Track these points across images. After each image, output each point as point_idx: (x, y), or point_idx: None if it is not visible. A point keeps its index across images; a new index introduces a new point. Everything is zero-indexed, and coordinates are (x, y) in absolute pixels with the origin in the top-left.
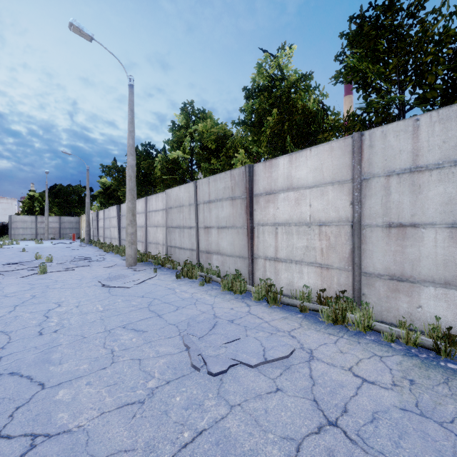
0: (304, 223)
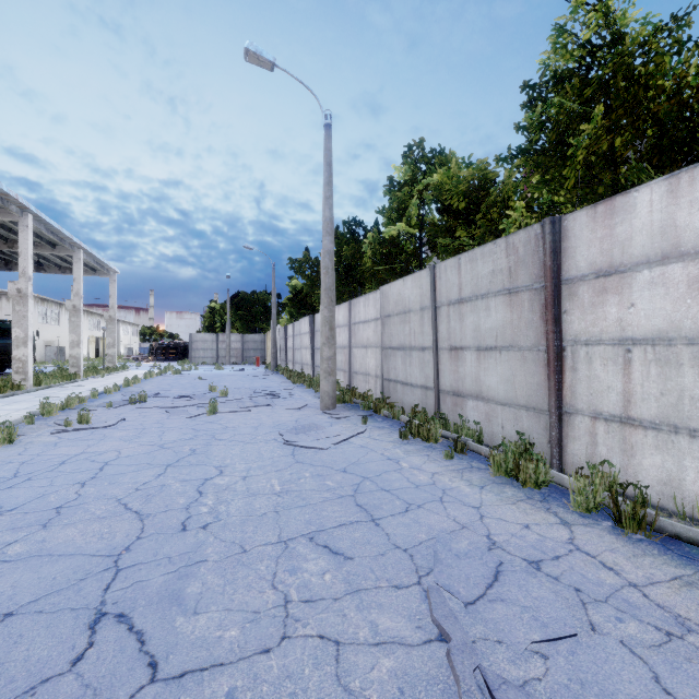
0: None
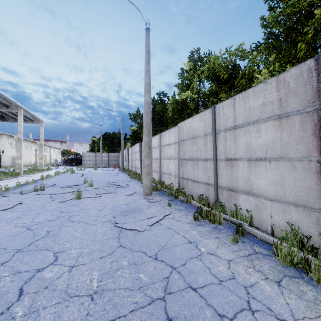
0: None
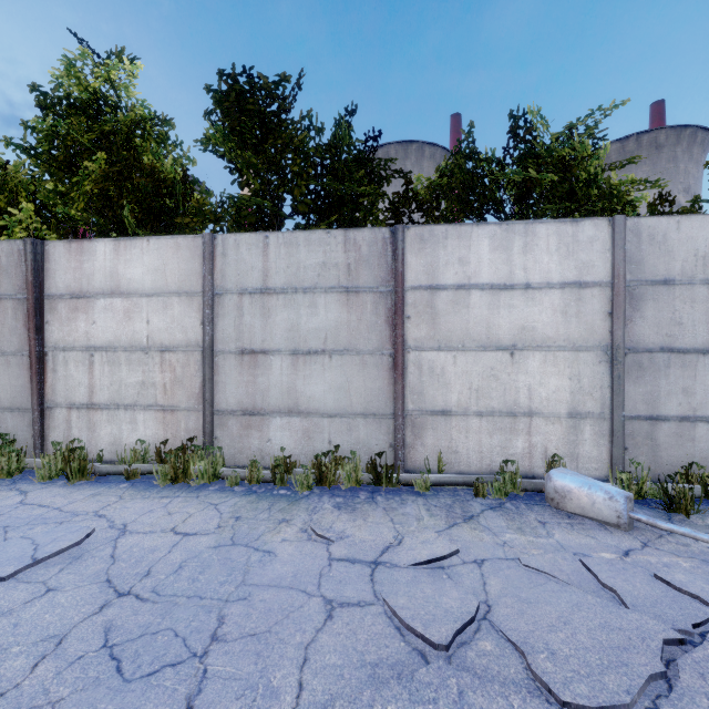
0: (139, 347)
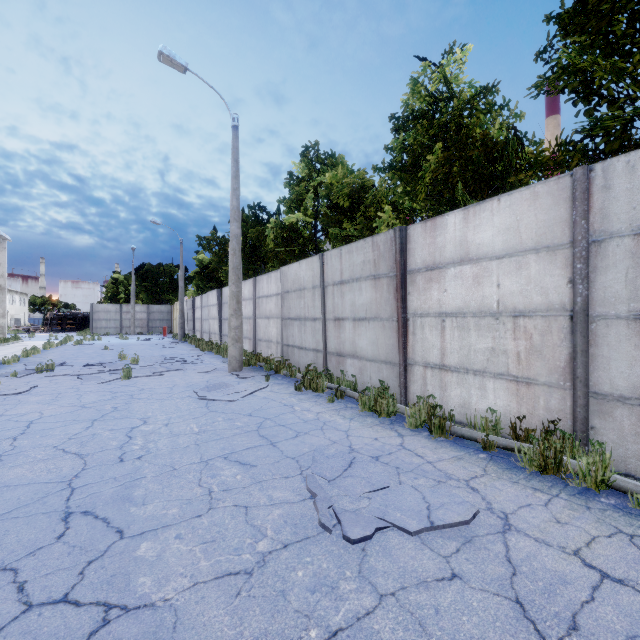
0: (488, 312)
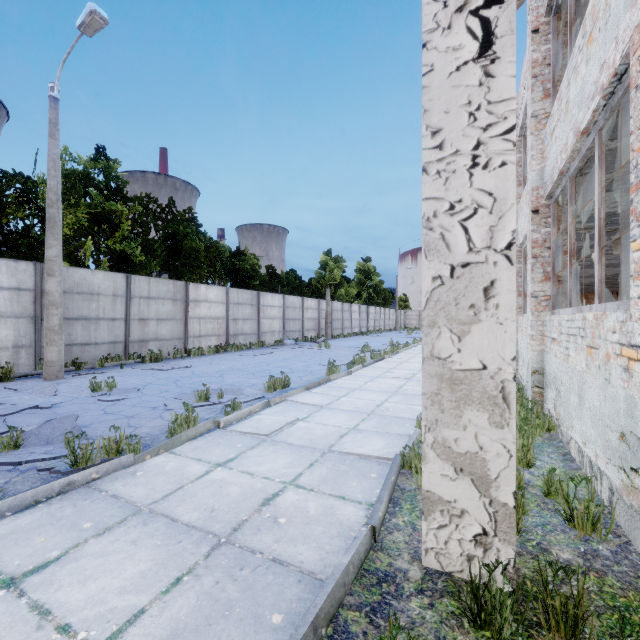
0: (212, 318)
